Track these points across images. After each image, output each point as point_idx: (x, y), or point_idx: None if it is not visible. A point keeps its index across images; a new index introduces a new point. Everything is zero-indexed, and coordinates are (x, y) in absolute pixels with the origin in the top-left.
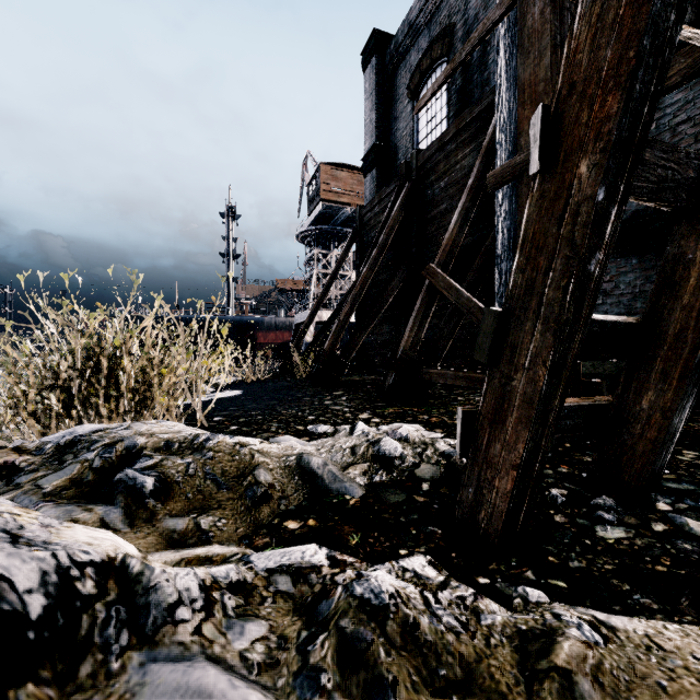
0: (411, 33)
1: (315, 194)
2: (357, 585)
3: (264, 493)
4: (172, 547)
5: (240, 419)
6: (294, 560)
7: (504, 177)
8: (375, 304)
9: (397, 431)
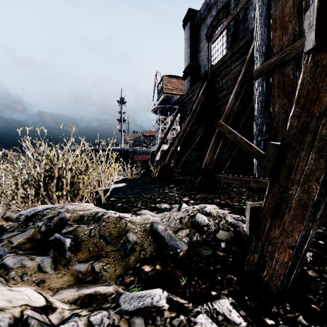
0: (207, 8)
1: (160, 90)
2: None
3: (131, 248)
4: (77, 283)
5: (123, 199)
6: (146, 305)
7: (263, 71)
8: (190, 141)
9: (204, 209)
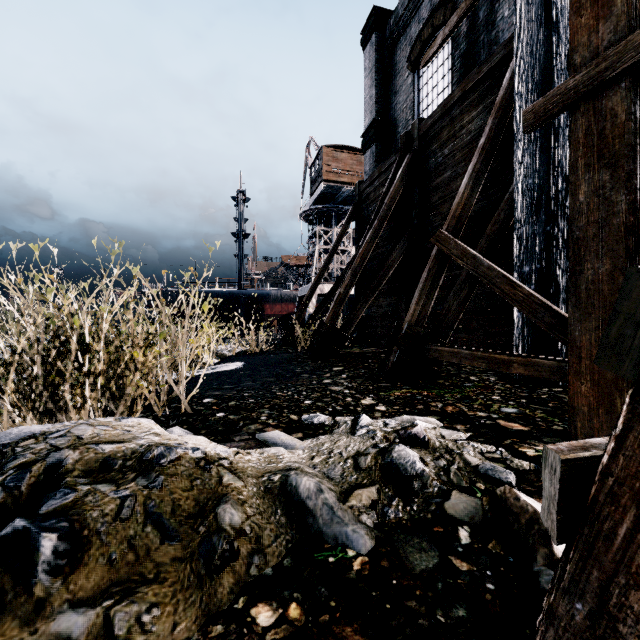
0: (412, 4)
1: (317, 175)
2: None
3: (226, 549)
4: None
5: (230, 402)
6: None
7: (549, 110)
8: (376, 276)
9: (411, 431)
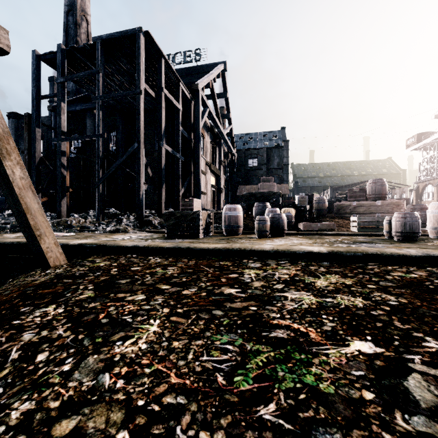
0: None
1: None
2: None
3: None
4: None
5: None
6: None
7: None
8: None
9: None
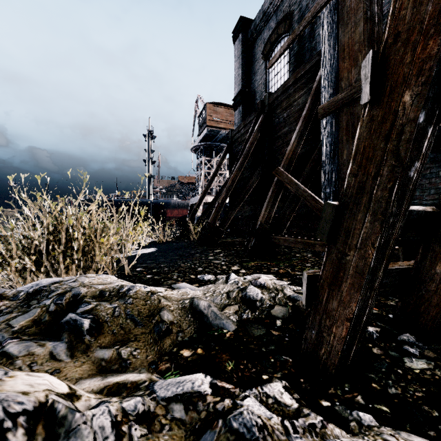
0: (264, 18)
1: (203, 122)
2: (233, 421)
3: (166, 329)
4: (100, 372)
5: (153, 270)
6: (186, 390)
7: (330, 109)
8: (241, 192)
9: (257, 280)
